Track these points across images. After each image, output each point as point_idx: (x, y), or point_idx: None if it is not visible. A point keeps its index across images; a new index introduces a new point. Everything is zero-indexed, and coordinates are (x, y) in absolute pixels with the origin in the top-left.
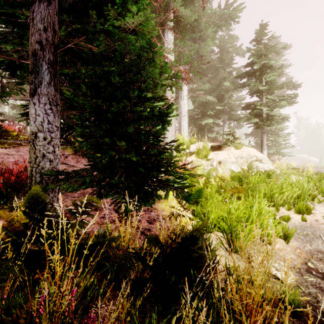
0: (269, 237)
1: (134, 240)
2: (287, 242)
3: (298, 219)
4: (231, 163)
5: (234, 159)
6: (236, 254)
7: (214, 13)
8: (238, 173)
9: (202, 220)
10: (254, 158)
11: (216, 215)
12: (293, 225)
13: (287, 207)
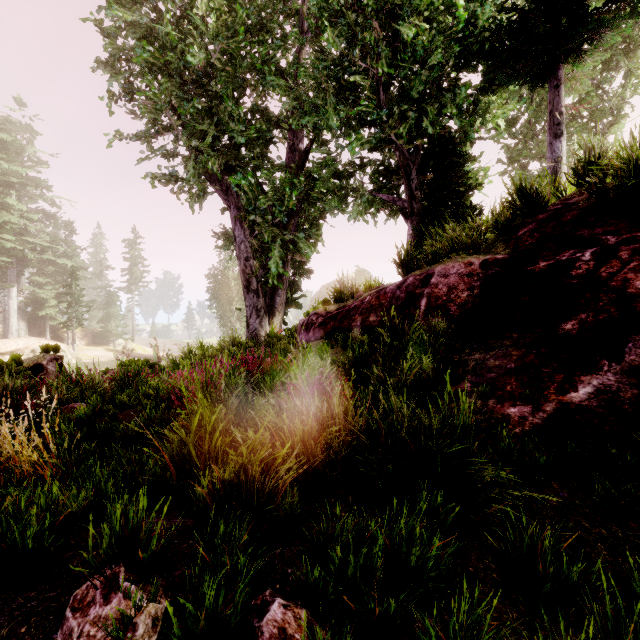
0: None
1: None
2: None
3: None
4: None
5: None
6: None
7: (42, 242)
8: None
9: None
10: (62, 351)
11: None
12: None
13: None
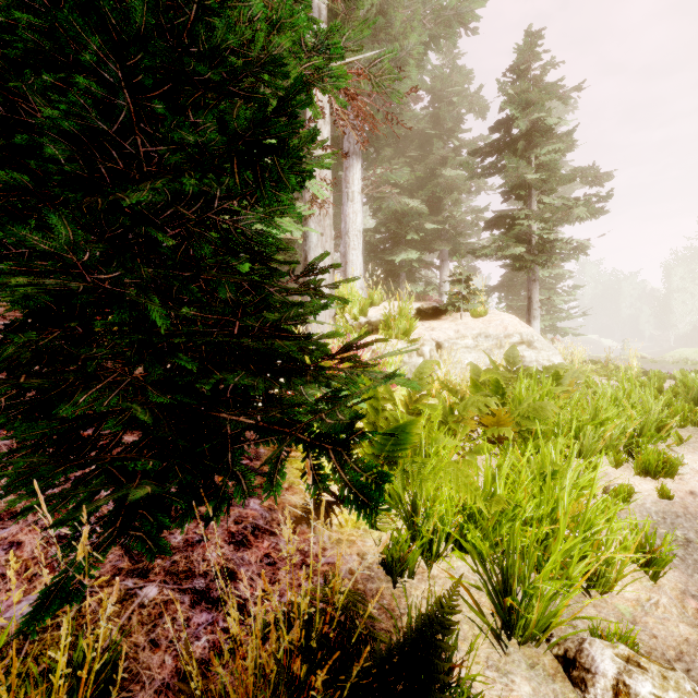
0: (610, 569)
1: (159, 643)
2: (654, 575)
3: (650, 494)
4: (465, 350)
5: (471, 340)
6: (524, 647)
7: (424, 3)
8: (496, 373)
9: (407, 520)
10: (516, 337)
11: (451, 502)
12: (644, 512)
13: (613, 460)
